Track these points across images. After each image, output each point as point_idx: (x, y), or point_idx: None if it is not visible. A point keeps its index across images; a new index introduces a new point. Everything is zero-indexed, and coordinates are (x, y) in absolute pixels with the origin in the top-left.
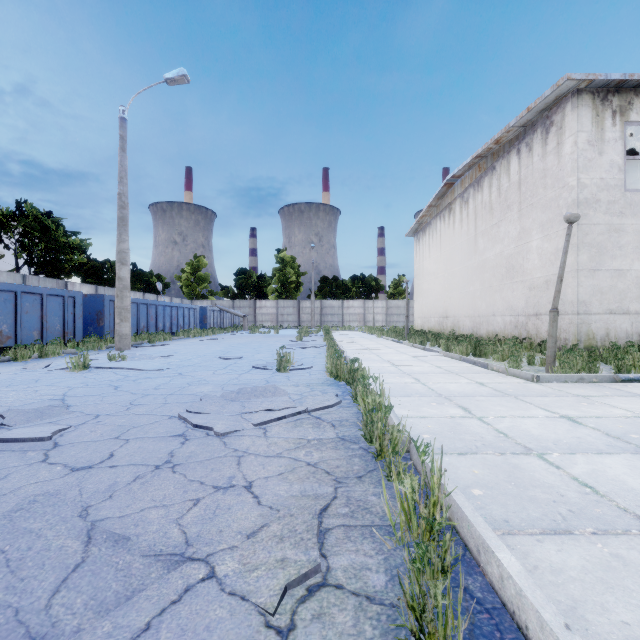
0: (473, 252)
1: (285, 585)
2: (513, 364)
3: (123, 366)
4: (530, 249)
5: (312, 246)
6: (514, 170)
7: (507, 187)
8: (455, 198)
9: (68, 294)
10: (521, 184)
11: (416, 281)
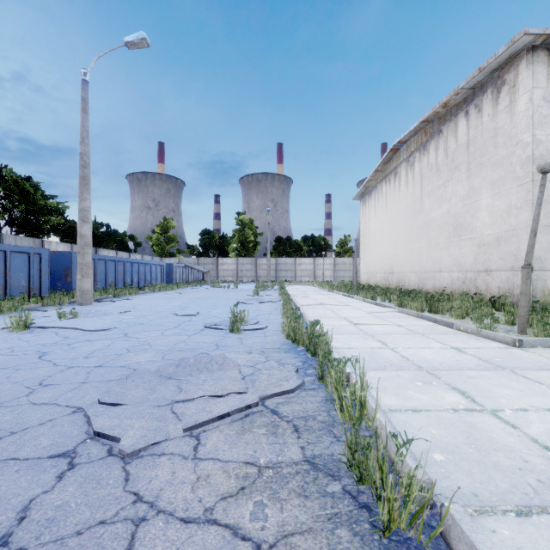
0: (419, 212)
1: None
2: (485, 325)
3: (68, 325)
4: (479, 207)
5: (268, 209)
6: (462, 132)
7: (454, 148)
8: (401, 162)
9: (34, 251)
10: (469, 145)
11: (362, 240)
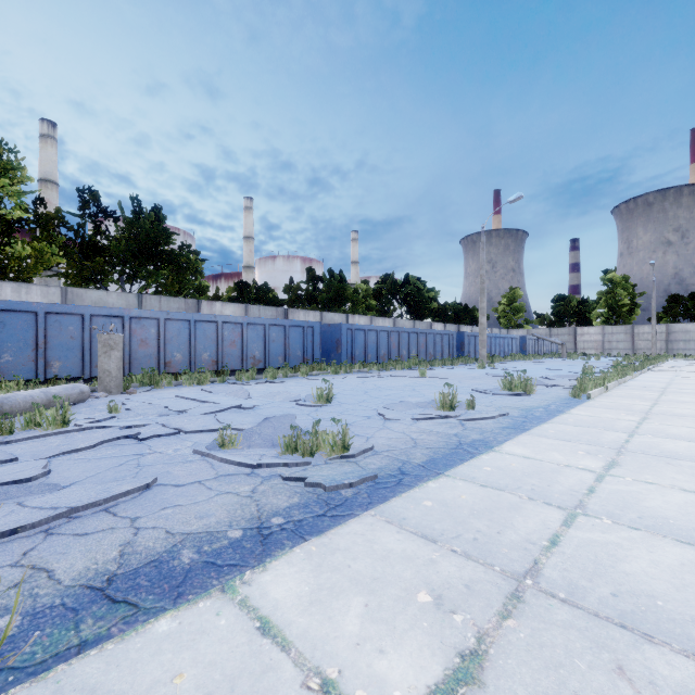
0: None
1: (570, 386)
2: None
3: (499, 368)
4: None
5: (651, 263)
6: None
7: None
8: None
9: (450, 333)
10: None
11: None
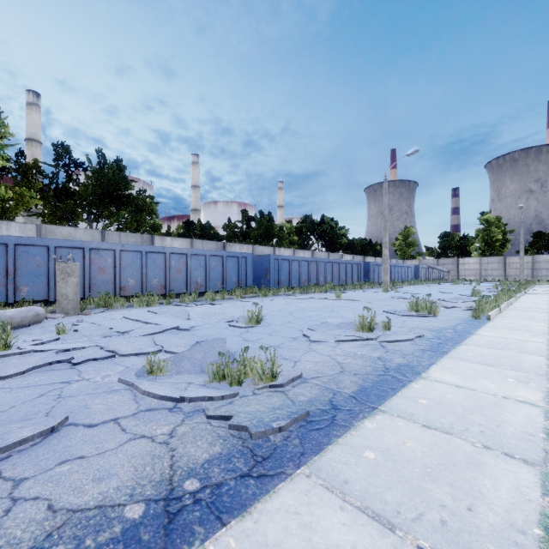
0: None
1: (466, 307)
2: None
3: (400, 292)
4: None
5: (520, 206)
6: None
7: None
8: None
9: (359, 263)
10: None
11: None
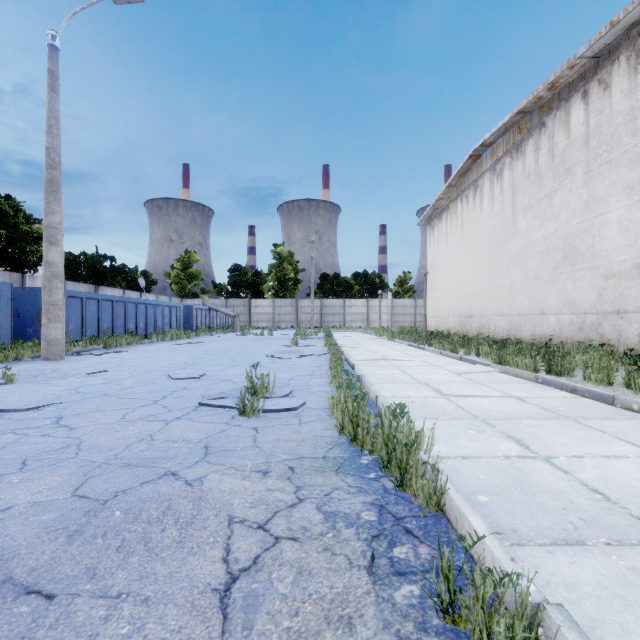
0: (510, 235)
1: None
2: None
3: None
4: (606, 223)
5: (311, 240)
6: (577, 121)
7: (565, 145)
8: (483, 172)
9: None
10: (590, 137)
11: (429, 275)
